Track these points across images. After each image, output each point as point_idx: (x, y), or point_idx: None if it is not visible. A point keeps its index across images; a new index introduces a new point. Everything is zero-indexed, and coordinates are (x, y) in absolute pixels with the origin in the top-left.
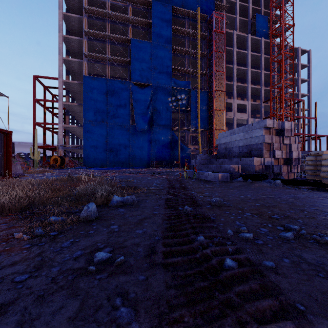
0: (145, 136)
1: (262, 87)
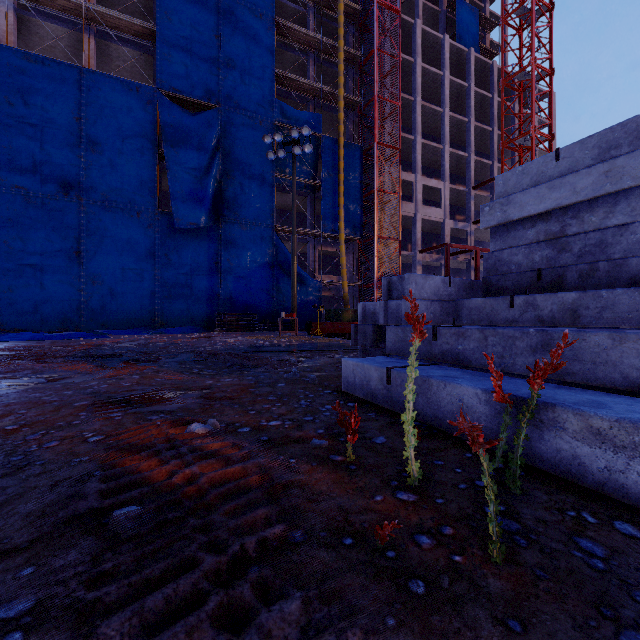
0: (202, 243)
1: (471, 154)
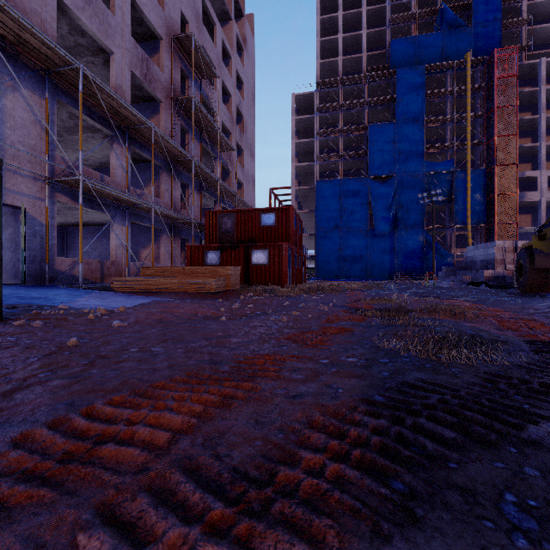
0: (387, 240)
1: None
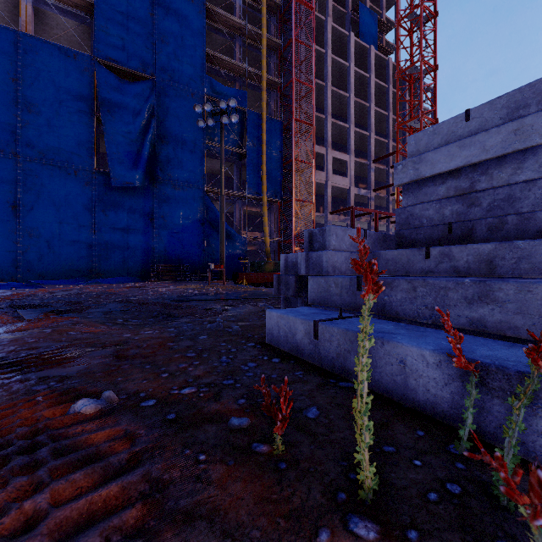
0: (138, 201)
1: (372, 134)
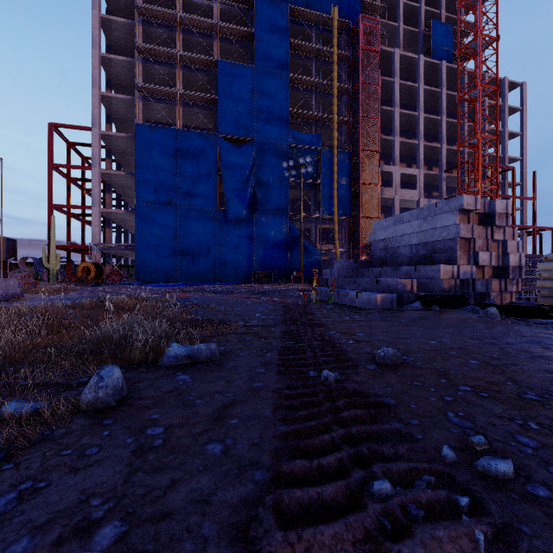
0: (243, 228)
1: (443, 145)
